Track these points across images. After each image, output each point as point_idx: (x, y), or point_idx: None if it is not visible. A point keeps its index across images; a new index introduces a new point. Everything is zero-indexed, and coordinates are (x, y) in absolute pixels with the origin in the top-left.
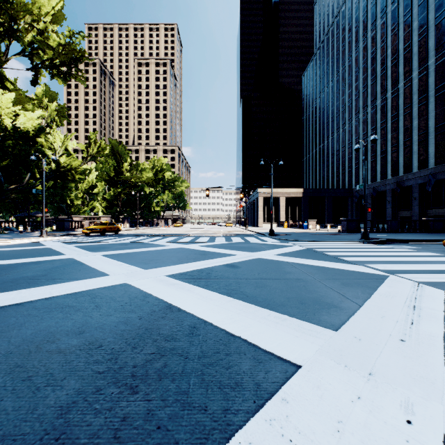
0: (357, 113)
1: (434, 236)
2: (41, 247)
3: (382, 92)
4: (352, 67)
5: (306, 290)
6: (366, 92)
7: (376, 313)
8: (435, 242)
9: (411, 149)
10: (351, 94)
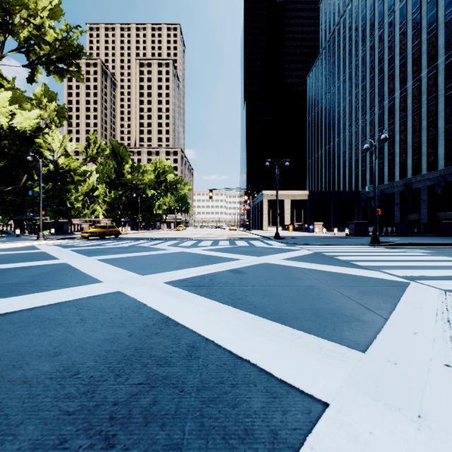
0: (364, 114)
1: (447, 240)
2: (35, 251)
3: (389, 92)
4: (359, 67)
5: (321, 300)
6: (373, 92)
7: (407, 329)
8: (449, 246)
9: (420, 150)
10: (358, 95)
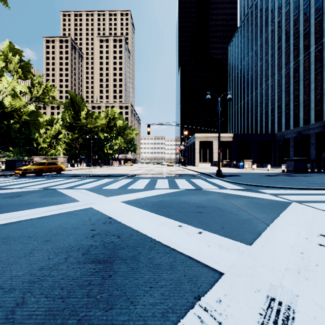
0: (280, 69)
1: None
2: None
3: (305, 48)
4: (275, 31)
5: None
6: (288, 50)
7: None
8: None
9: None
10: (274, 54)
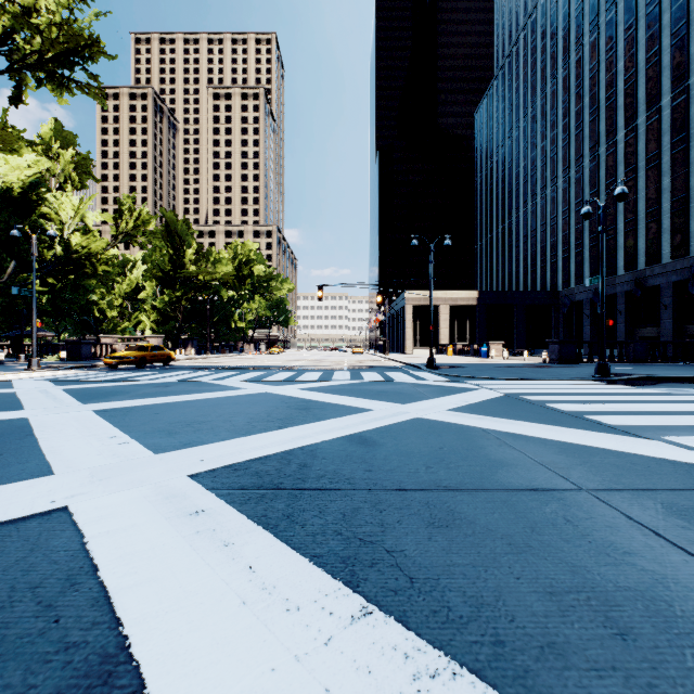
0: (567, 169)
1: None
2: None
3: (608, 133)
4: (558, 95)
5: (590, 546)
6: (581, 133)
7: None
8: None
9: (660, 224)
10: (556, 139)
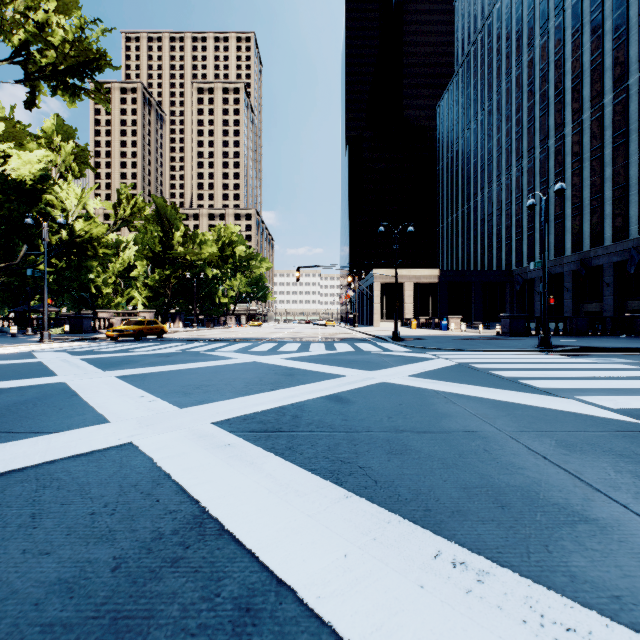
0: (520, 159)
1: None
2: (26, 362)
3: (557, 127)
4: (512, 92)
5: (497, 464)
6: (532, 127)
7: None
8: None
9: (603, 210)
10: (510, 132)
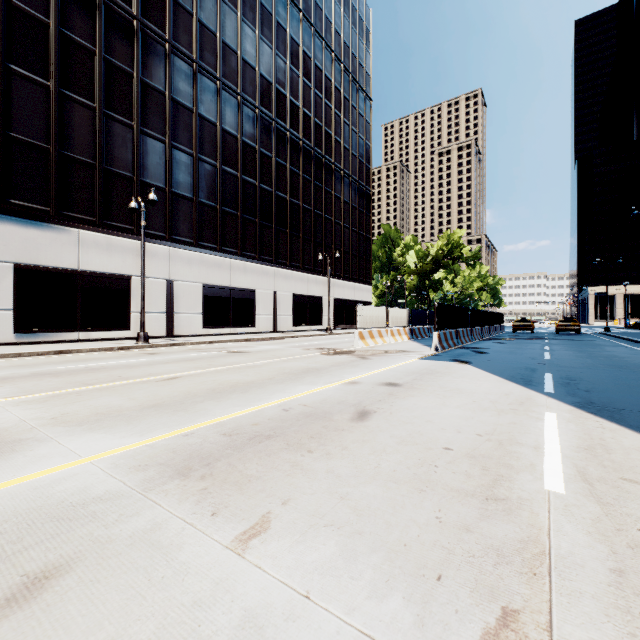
0: None
1: None
2: None
3: None
4: None
5: None
6: None
7: None
8: None
9: None
10: None
